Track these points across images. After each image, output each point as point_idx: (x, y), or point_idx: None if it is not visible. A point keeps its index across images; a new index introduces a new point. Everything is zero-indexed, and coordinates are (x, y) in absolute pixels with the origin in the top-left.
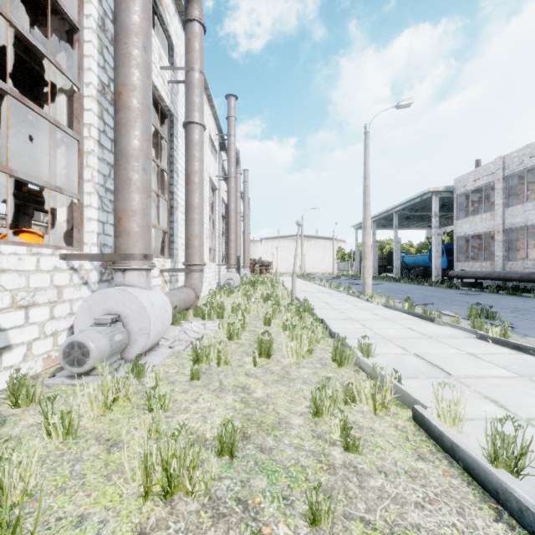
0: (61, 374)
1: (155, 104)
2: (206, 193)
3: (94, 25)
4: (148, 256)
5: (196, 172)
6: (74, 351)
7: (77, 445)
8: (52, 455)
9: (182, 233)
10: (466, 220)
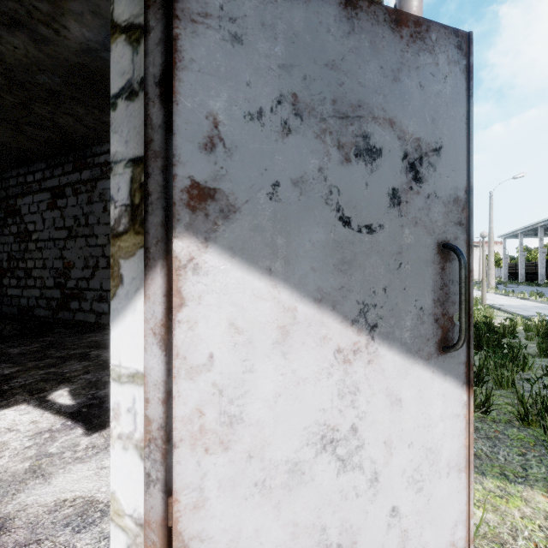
0: None
1: None
2: None
3: None
4: None
5: None
6: None
7: None
8: None
9: None
10: None
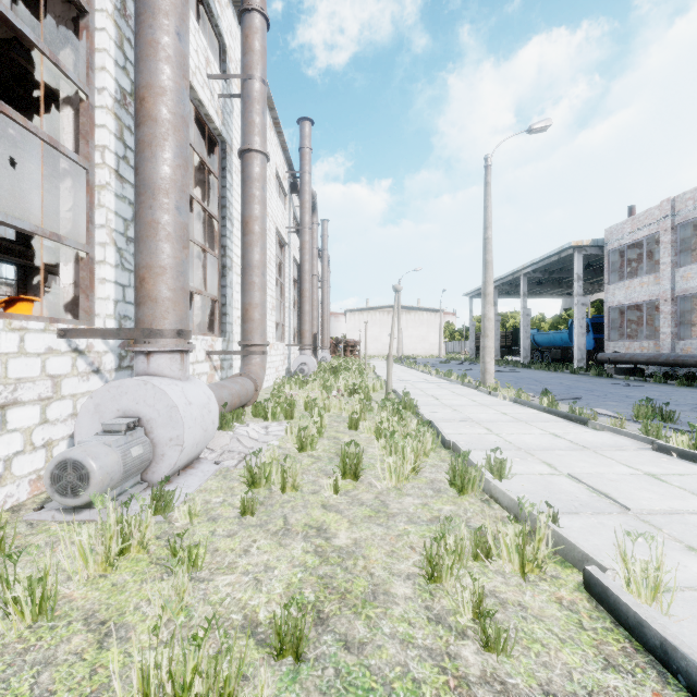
0: (53, 504)
1: (202, 127)
2: (272, 249)
3: (109, 7)
4: (183, 332)
5: (255, 218)
6: (67, 474)
7: (52, 633)
8: (9, 651)
9: (238, 302)
10: (620, 285)
